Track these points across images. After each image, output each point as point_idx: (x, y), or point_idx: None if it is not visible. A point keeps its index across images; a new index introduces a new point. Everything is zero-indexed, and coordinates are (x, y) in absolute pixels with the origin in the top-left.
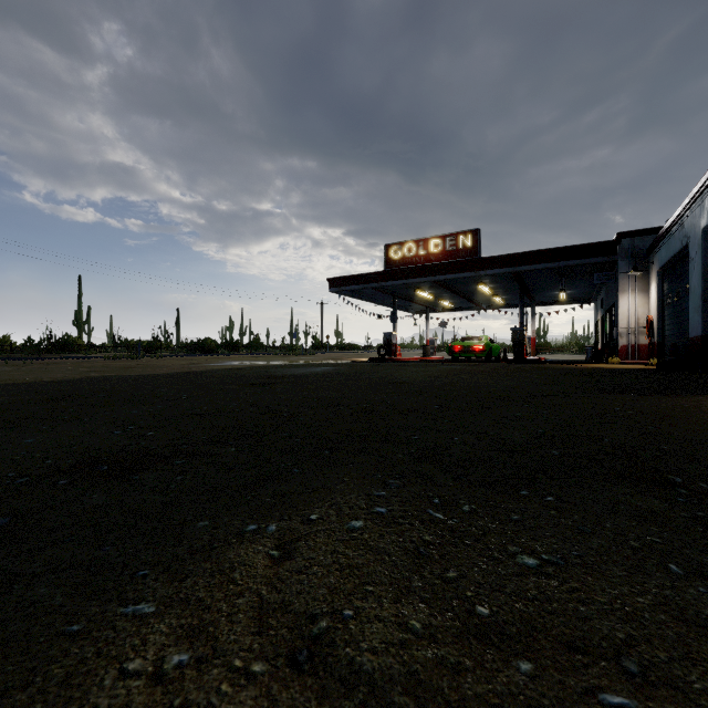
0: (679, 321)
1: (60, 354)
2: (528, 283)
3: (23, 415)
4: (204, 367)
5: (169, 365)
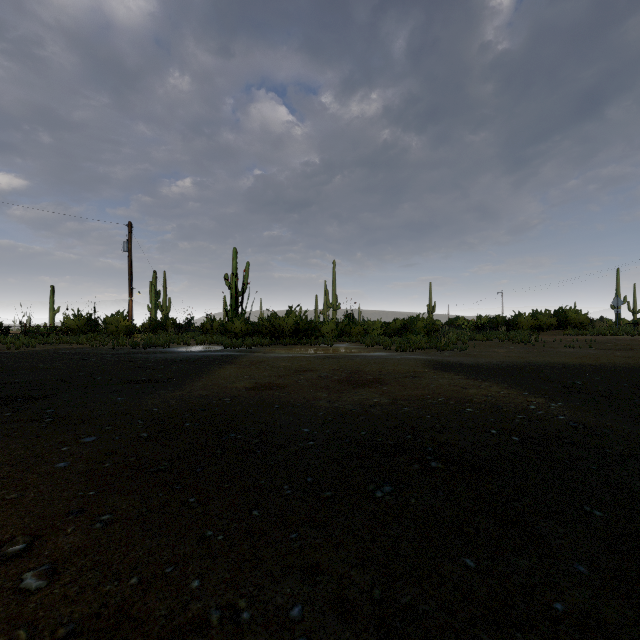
0: None
1: None
2: None
3: None
4: None
5: None
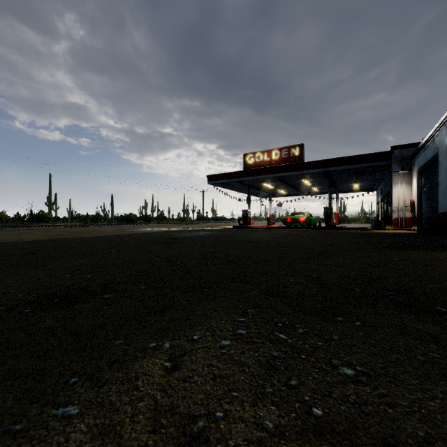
0: (432, 202)
1: (37, 223)
2: (334, 178)
3: (8, 263)
4: (127, 232)
5: (106, 230)
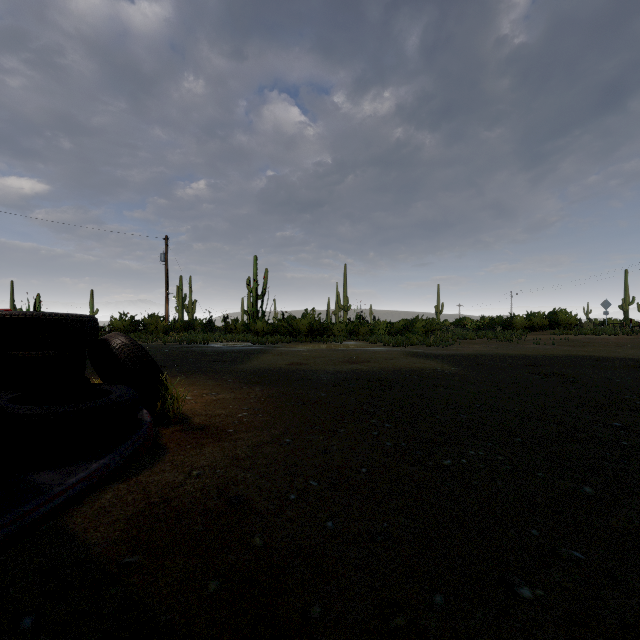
0: None
1: None
2: None
3: None
4: None
5: None
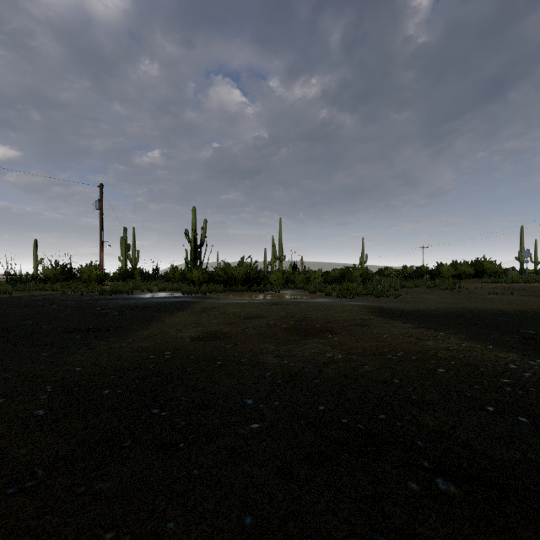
0: None
1: None
2: None
3: None
4: None
5: None
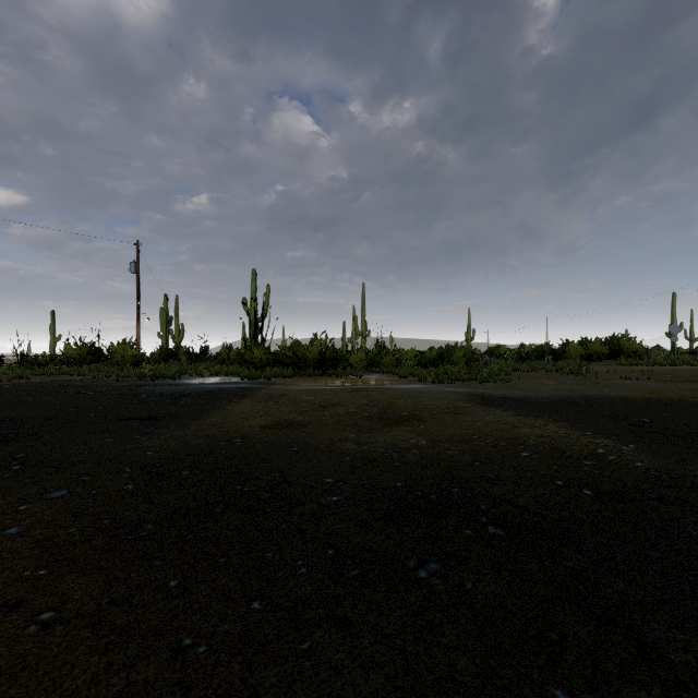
0: None
1: None
2: None
3: None
4: None
5: None
